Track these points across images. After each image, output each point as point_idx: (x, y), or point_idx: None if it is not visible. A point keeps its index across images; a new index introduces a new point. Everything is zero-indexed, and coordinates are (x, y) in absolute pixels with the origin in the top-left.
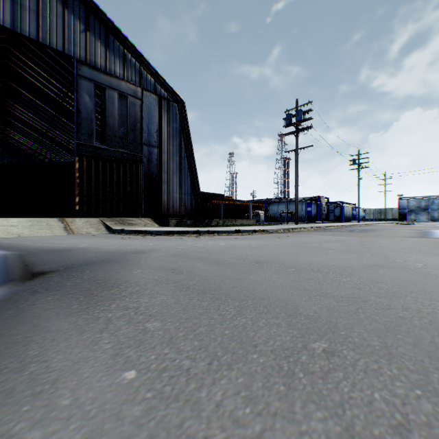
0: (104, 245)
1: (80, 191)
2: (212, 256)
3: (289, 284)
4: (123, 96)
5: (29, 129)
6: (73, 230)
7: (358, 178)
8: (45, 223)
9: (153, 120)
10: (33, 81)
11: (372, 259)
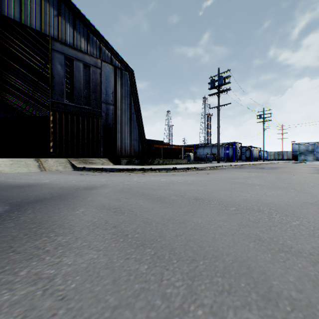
0: (64, 180)
1: (54, 137)
2: (154, 192)
3: (238, 230)
4: (87, 66)
5: (19, 93)
6: (45, 168)
7: (263, 128)
8: (23, 162)
9: (110, 84)
10: (21, 56)
11: (301, 196)
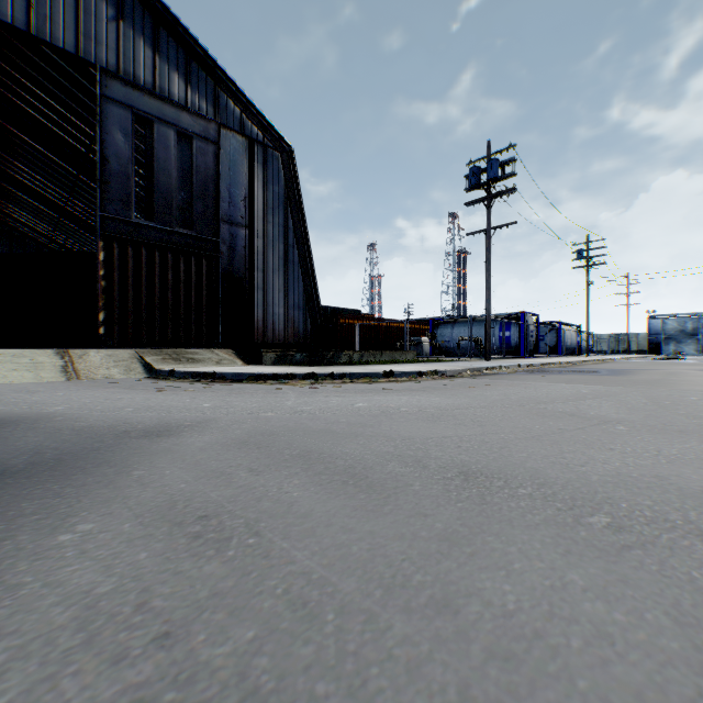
0: (104, 407)
1: (107, 301)
2: (336, 446)
3: (698, 664)
4: (186, 136)
5: (37, 203)
6: (78, 372)
7: (587, 281)
8: (27, 359)
9: (239, 179)
10: (39, 117)
11: None
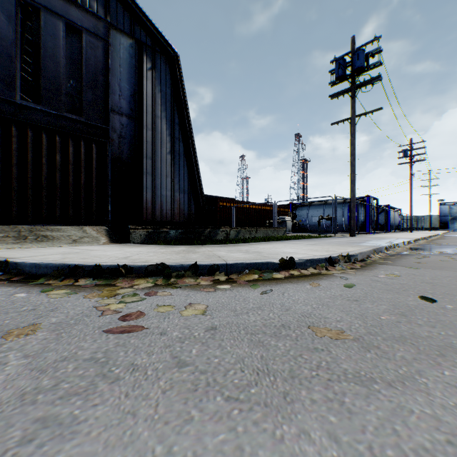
0: None
1: None
2: None
3: None
4: (76, 30)
5: None
6: None
7: (410, 174)
8: None
9: (129, 76)
10: None
11: None
